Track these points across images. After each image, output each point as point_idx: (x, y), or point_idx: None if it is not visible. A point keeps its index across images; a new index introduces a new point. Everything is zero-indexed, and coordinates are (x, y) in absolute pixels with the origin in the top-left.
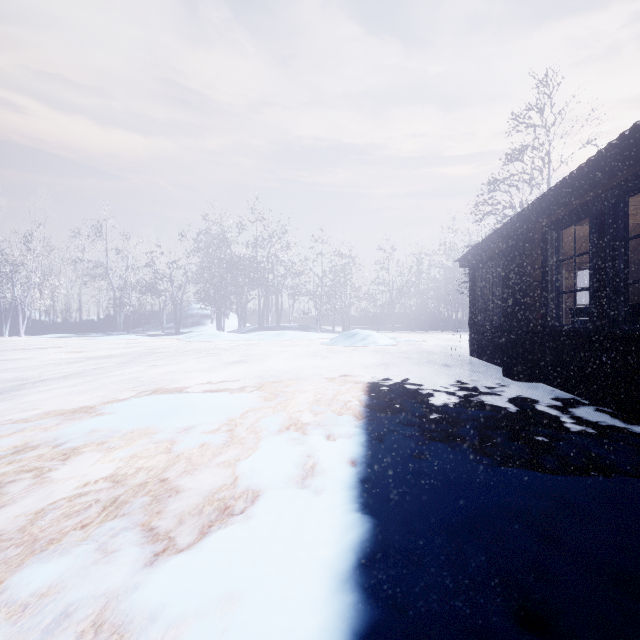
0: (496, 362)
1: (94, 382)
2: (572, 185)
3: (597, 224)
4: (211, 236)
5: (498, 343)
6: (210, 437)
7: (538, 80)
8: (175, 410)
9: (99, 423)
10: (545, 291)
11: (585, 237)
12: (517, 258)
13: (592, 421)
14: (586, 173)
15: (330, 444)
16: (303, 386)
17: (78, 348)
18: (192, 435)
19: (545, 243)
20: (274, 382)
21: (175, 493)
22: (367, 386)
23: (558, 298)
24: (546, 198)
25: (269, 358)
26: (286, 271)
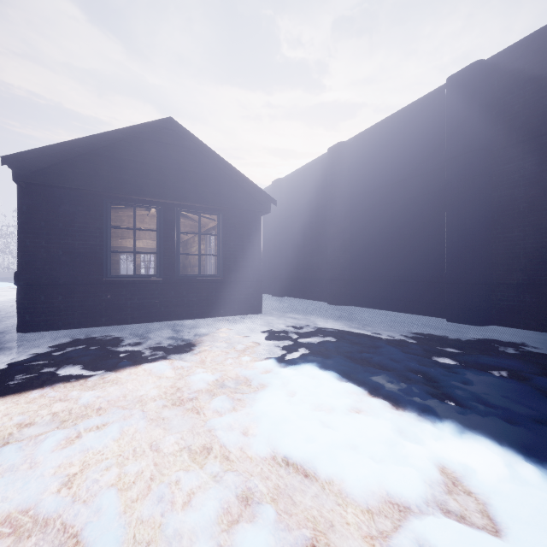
0: None
1: None
2: None
3: None
4: None
5: None
6: None
7: None
8: None
9: None
10: None
11: None
12: None
13: None
14: None
15: None
16: None
17: None
18: None
19: None
20: None
21: None
22: None
23: None
24: None
25: None
26: None
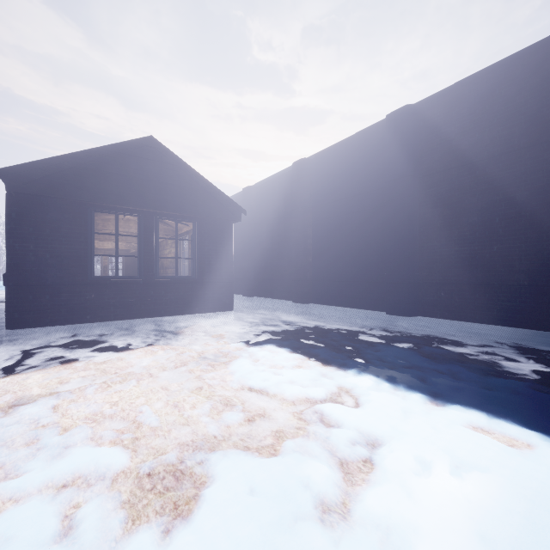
0: None
1: None
2: None
3: None
4: None
5: None
6: None
7: None
8: None
9: None
10: None
11: None
12: None
13: None
14: None
15: None
16: None
17: None
18: None
19: None
20: None
21: None
22: None
23: None
24: None
25: None
26: None
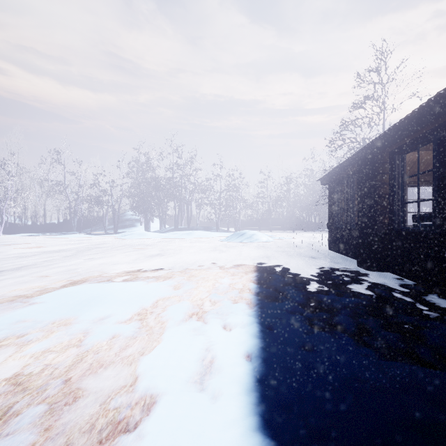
0: (350, 255)
1: (40, 273)
2: (420, 116)
3: (440, 147)
4: (141, 163)
5: (352, 241)
6: (121, 328)
7: (376, 50)
8: (95, 301)
9: (26, 314)
10: (392, 201)
11: (414, 162)
12: (370, 176)
13: (443, 308)
14: (433, 105)
15: (227, 336)
16: (205, 276)
17: (39, 244)
18: (105, 326)
19: (392, 164)
20: (182, 272)
21: (72, 399)
22: (255, 276)
23: (403, 207)
24: (395, 128)
25: (180, 252)
26: (194, 188)
